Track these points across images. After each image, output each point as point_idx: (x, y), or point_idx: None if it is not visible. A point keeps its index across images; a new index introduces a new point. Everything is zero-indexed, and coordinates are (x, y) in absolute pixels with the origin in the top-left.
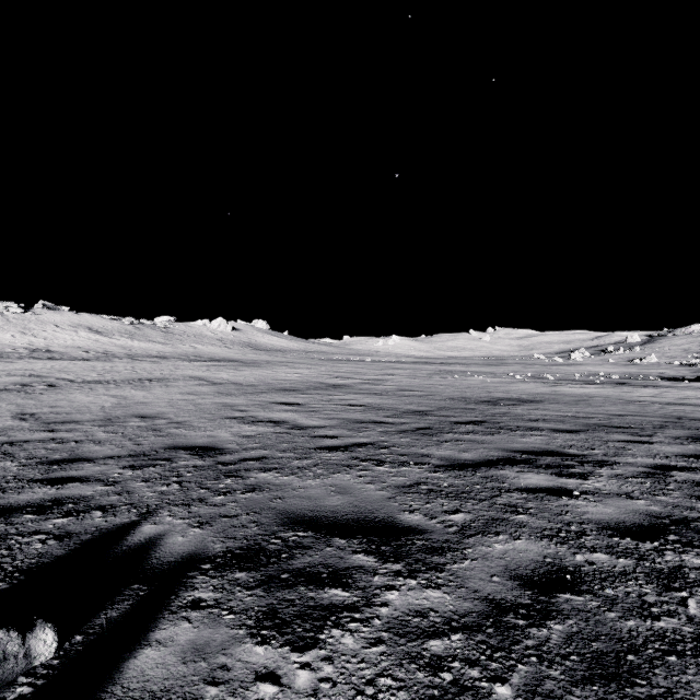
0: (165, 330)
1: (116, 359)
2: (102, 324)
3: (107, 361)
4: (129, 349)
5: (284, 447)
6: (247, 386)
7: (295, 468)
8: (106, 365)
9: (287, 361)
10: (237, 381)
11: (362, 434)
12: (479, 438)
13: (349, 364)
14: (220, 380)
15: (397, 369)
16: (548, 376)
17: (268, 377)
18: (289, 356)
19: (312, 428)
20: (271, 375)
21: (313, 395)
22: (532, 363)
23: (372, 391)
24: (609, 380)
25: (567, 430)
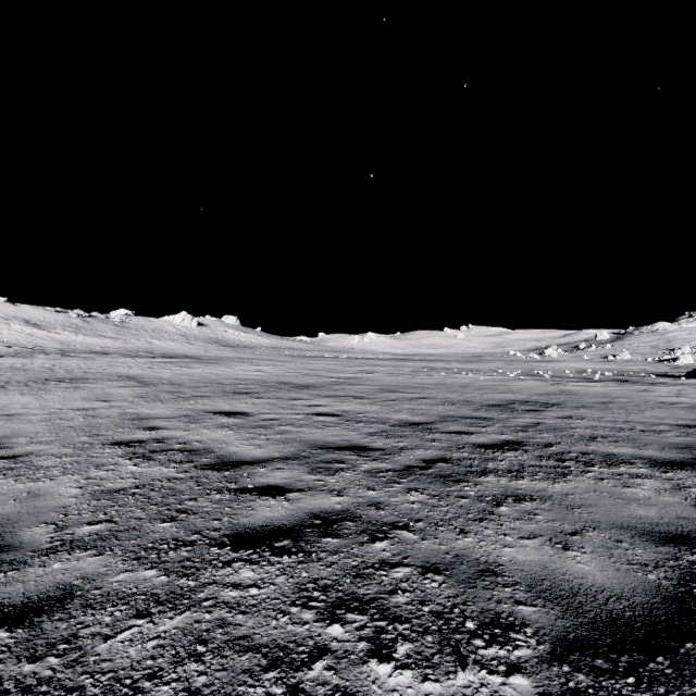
0: (120, 324)
1: (41, 355)
2: (43, 316)
3: (26, 357)
4: (67, 344)
5: (154, 539)
6: (188, 388)
7: (97, 693)
8: (19, 362)
9: (252, 357)
10: (179, 381)
11: (334, 481)
12: (550, 487)
13: (322, 361)
14: (157, 379)
15: (376, 365)
16: (540, 373)
17: (221, 376)
18: (257, 352)
19: (247, 464)
20: (227, 373)
21: (271, 399)
22: (511, 360)
23: (349, 392)
24: (605, 376)
25: (669, 461)
